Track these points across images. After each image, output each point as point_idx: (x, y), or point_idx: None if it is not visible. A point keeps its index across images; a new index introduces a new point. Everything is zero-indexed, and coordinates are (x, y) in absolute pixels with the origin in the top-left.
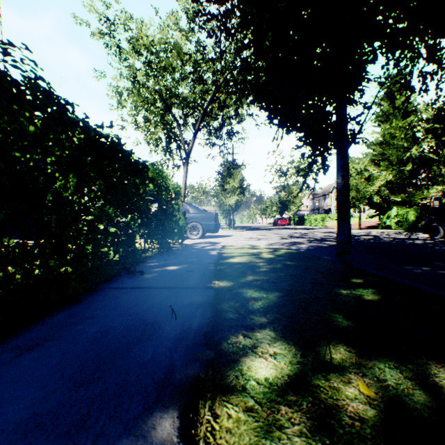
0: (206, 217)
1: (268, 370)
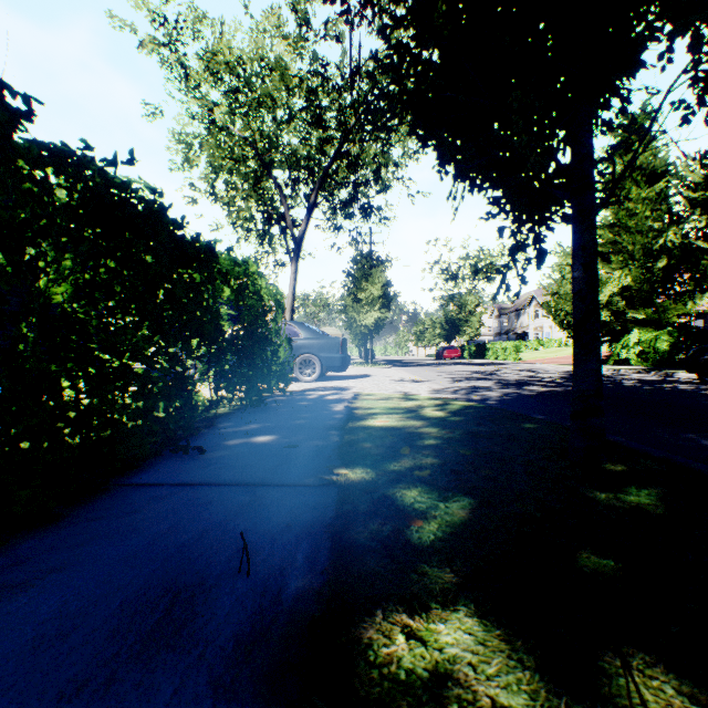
0: (328, 345)
1: None
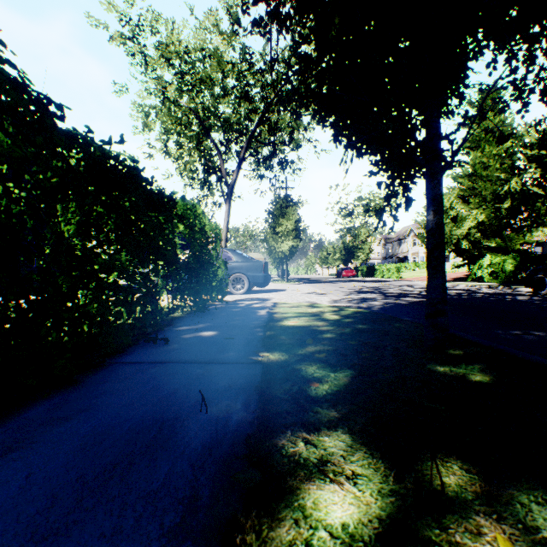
0: (253, 266)
1: (346, 509)
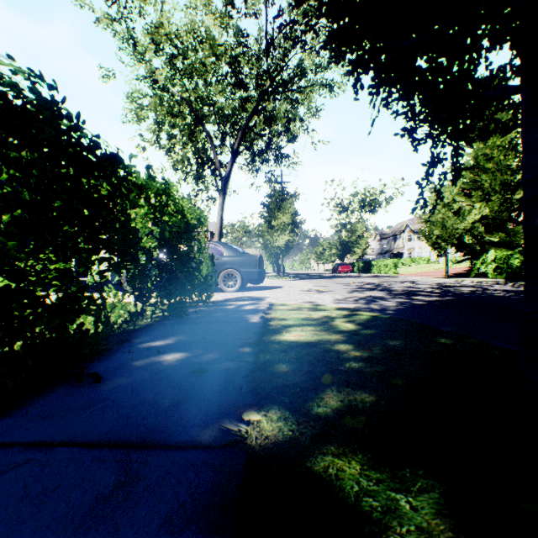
0: (247, 261)
1: None
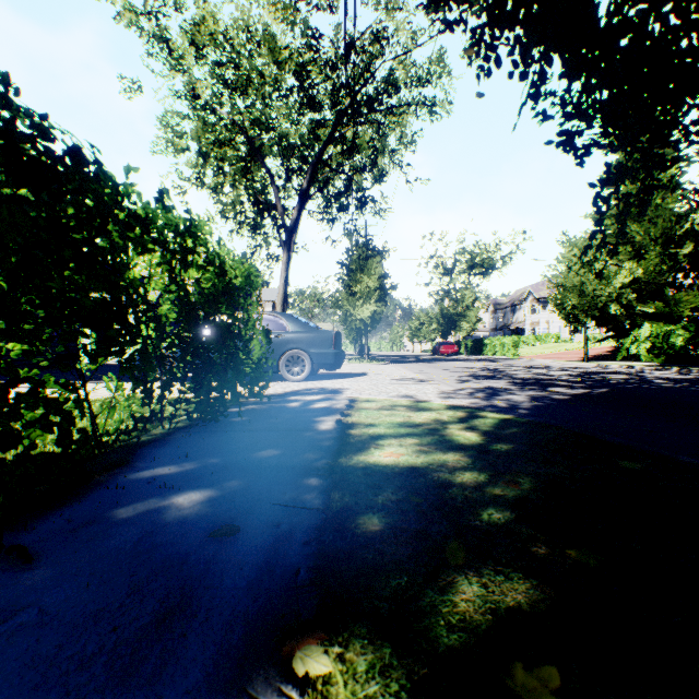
0: (319, 339)
1: None
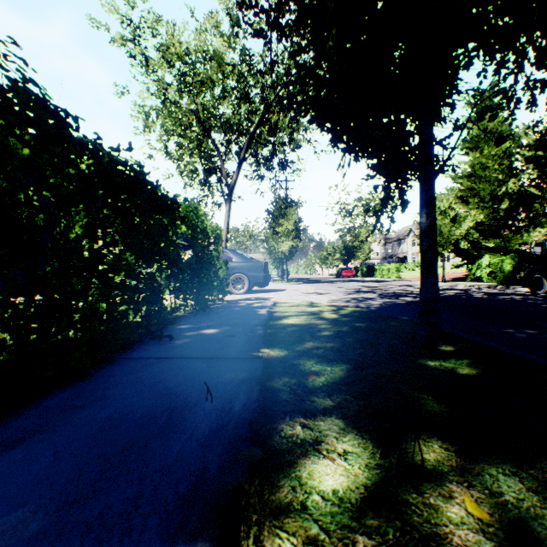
0: (254, 267)
1: (337, 479)
